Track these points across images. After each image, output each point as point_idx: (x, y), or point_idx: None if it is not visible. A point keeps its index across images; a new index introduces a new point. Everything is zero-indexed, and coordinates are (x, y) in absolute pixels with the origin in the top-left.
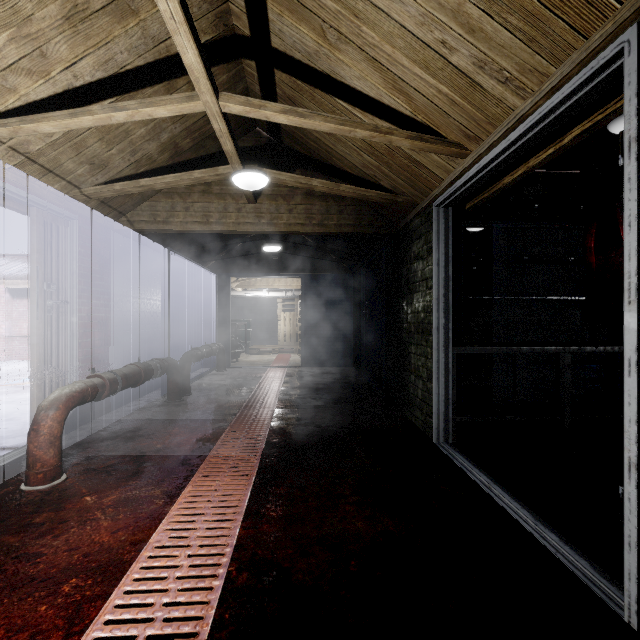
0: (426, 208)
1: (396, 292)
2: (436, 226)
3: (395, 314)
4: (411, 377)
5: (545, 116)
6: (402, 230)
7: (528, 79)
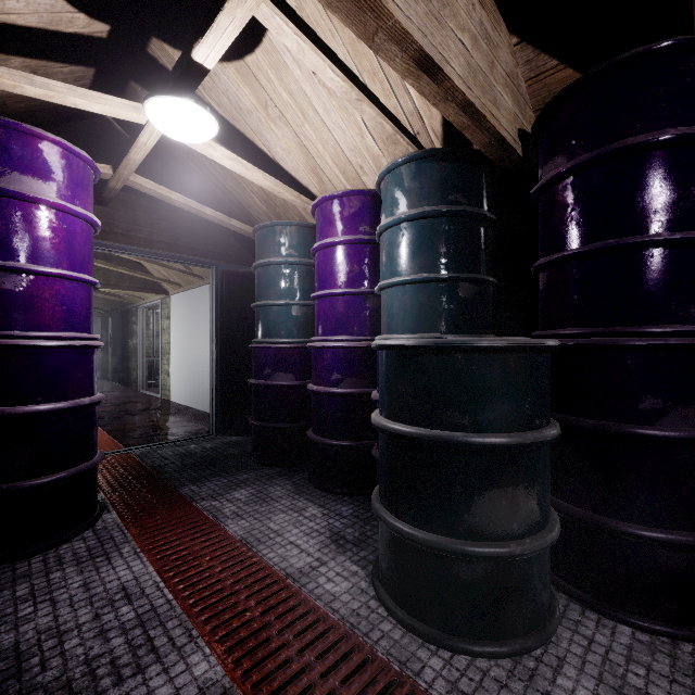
0: (137, 306)
1: (127, 335)
2: (139, 315)
3: (127, 345)
4: (132, 371)
5: (155, 303)
6: (129, 309)
7: (151, 296)
